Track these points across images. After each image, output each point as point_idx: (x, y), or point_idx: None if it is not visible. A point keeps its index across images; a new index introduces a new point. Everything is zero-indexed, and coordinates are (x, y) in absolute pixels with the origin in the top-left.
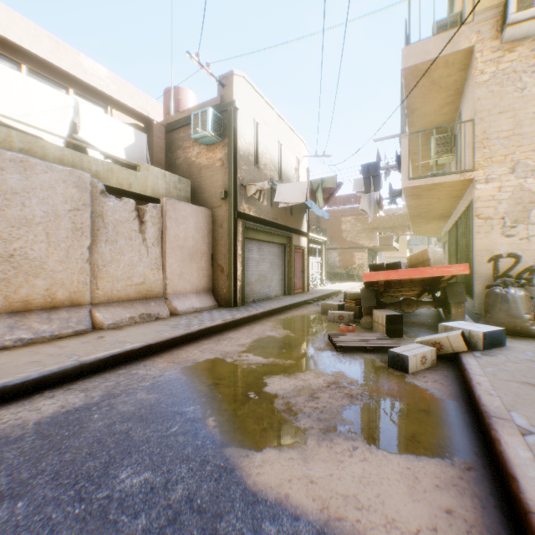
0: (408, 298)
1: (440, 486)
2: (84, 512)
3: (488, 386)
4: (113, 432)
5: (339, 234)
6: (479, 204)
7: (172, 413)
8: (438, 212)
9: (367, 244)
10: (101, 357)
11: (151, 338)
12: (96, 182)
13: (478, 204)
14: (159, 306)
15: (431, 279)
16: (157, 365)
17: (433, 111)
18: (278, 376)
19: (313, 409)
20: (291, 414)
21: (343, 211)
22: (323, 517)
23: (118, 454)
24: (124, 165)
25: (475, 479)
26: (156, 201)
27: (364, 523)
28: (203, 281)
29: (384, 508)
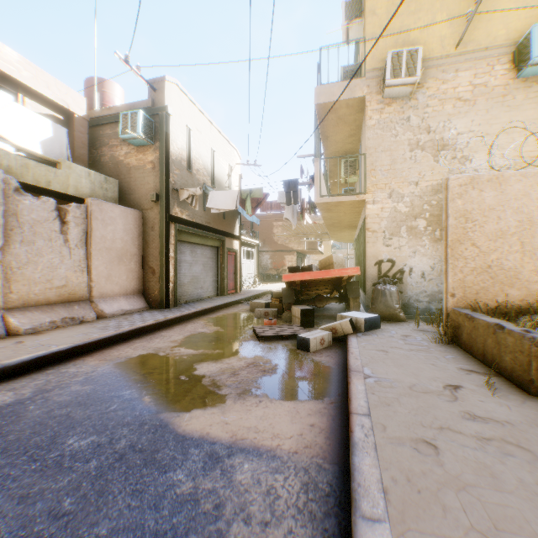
0: (320, 295)
1: (311, 414)
2: (41, 467)
3: (358, 354)
4: (54, 416)
5: (271, 238)
6: (369, 220)
7: (110, 397)
8: (347, 223)
9: (296, 248)
10: (26, 359)
11: (80, 339)
12: (10, 179)
13: (369, 220)
14: (84, 309)
15: (337, 279)
16: (89, 363)
17: (342, 139)
18: (207, 362)
19: (233, 382)
20: (215, 387)
21: (275, 216)
22: (232, 440)
23: (63, 429)
24: (40, 159)
25: (333, 408)
26: (80, 200)
27: (259, 439)
28: (133, 283)
29: (273, 430)
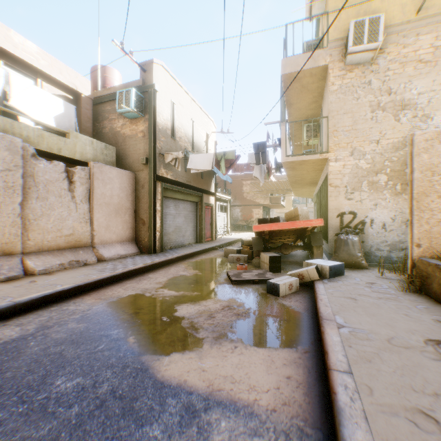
0: (286, 244)
1: (287, 364)
2: (27, 410)
3: (327, 301)
4: (48, 354)
5: (241, 194)
6: (332, 176)
7: (99, 336)
8: (309, 180)
9: (262, 202)
10: (35, 297)
11: (80, 280)
12: (28, 146)
13: (331, 176)
14: (87, 254)
15: (301, 229)
16: (86, 302)
17: (305, 106)
18: (186, 304)
19: (209, 325)
20: (193, 329)
21: (244, 176)
22: (209, 390)
23: (54, 368)
24: (54, 131)
25: (308, 358)
26: (85, 164)
27: (235, 390)
28: (127, 232)
29: (249, 380)
